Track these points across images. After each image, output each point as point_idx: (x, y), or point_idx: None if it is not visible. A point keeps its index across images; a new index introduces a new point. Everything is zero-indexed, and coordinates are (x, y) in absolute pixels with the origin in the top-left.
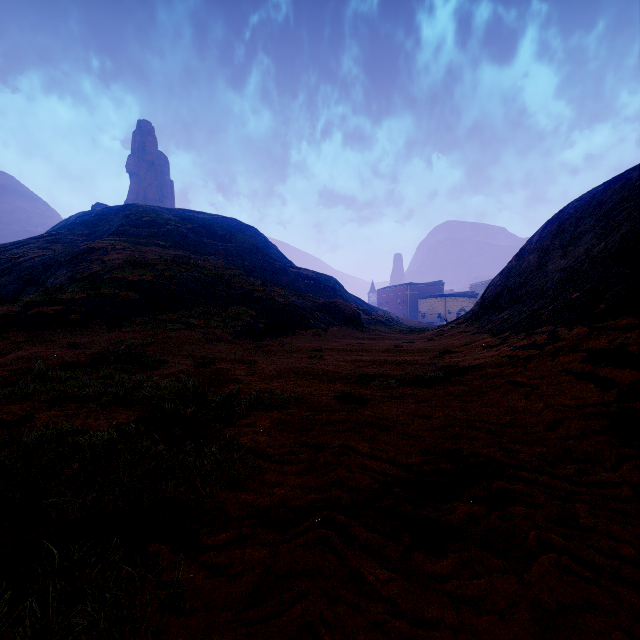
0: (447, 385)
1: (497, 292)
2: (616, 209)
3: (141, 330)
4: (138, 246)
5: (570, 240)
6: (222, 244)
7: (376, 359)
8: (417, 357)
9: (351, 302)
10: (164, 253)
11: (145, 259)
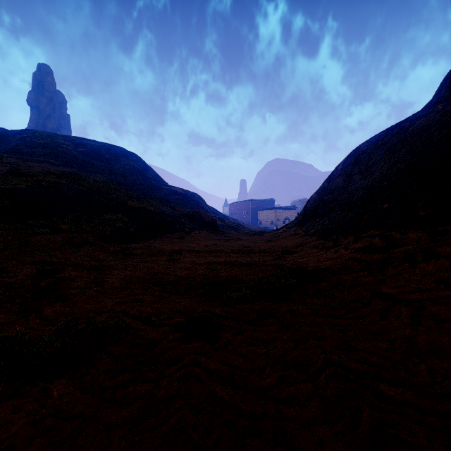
0: (305, 295)
1: (315, 205)
2: (398, 146)
3: (0, 235)
4: (28, 162)
5: (366, 168)
6: (108, 165)
7: (229, 260)
8: (264, 257)
9: (210, 212)
10: (53, 169)
11: (25, 171)
